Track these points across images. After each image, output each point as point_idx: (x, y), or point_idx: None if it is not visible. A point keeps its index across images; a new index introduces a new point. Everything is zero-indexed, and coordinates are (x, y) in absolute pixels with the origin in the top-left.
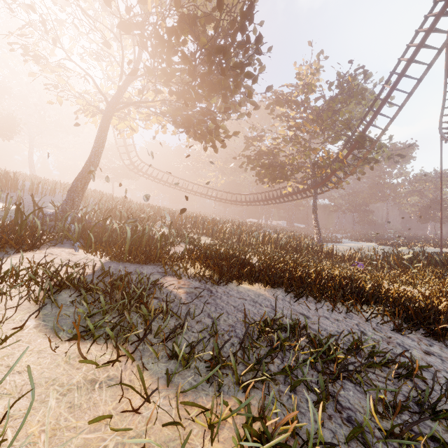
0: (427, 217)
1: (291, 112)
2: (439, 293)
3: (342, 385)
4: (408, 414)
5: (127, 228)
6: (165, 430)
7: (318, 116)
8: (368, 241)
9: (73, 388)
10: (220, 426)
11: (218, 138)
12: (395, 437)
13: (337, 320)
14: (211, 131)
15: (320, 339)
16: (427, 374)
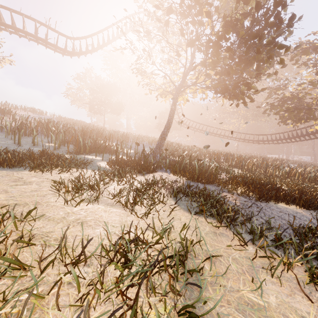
0: None
1: None
2: None
3: None
4: None
5: (195, 162)
6: (260, 259)
7: None
8: None
9: (208, 233)
10: (291, 268)
11: (249, 97)
12: None
13: None
14: (243, 93)
15: None
16: None
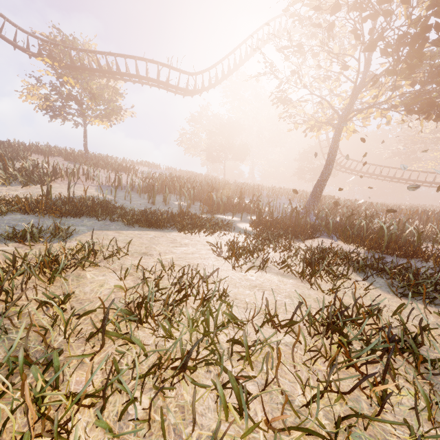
0: None
1: None
2: None
3: None
4: None
5: (382, 225)
6: None
7: None
8: None
9: (435, 324)
10: None
11: None
12: None
13: None
14: None
15: None
16: None
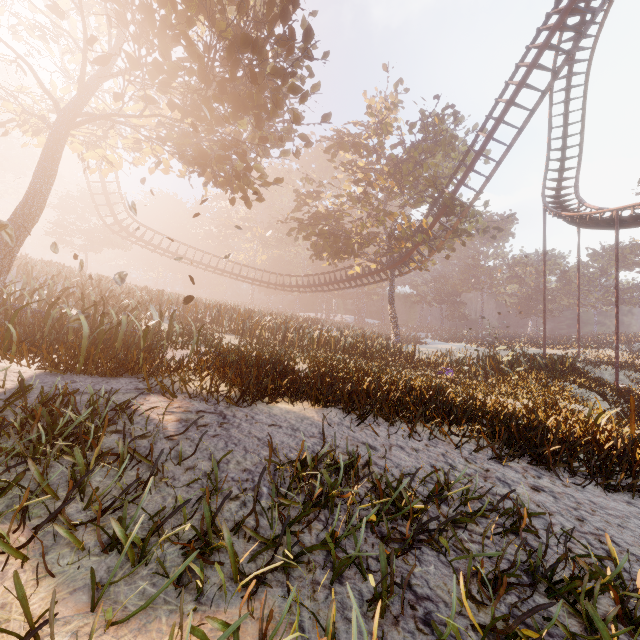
0: (528, 310)
1: (360, 161)
2: (544, 405)
3: (419, 556)
4: (515, 592)
5: (81, 316)
6: None
7: (396, 168)
8: (459, 341)
9: None
10: None
11: (251, 185)
12: None
13: (416, 449)
14: (238, 174)
15: (389, 481)
16: (537, 521)
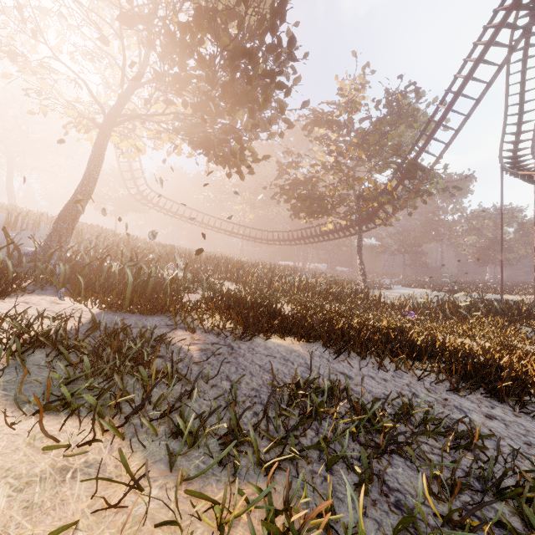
0: (486, 259)
1: (332, 134)
2: (500, 346)
3: (390, 460)
4: (468, 493)
5: (127, 270)
6: (158, 533)
7: (364, 140)
8: (420, 287)
9: (34, 481)
10: (233, 523)
11: (244, 162)
12: (454, 525)
13: (385, 379)
14: (235, 154)
15: (364, 403)
16: (489, 442)
